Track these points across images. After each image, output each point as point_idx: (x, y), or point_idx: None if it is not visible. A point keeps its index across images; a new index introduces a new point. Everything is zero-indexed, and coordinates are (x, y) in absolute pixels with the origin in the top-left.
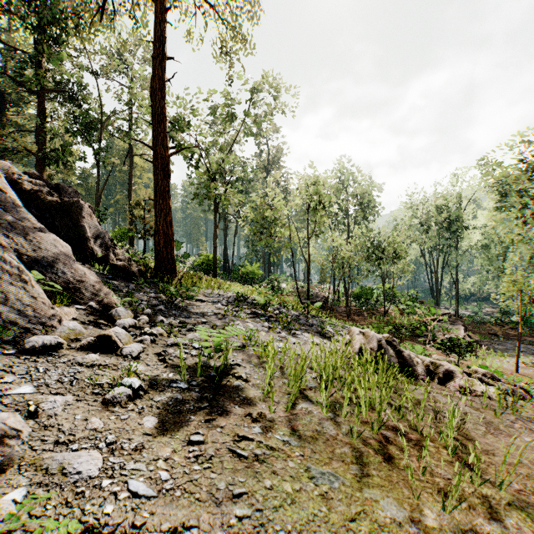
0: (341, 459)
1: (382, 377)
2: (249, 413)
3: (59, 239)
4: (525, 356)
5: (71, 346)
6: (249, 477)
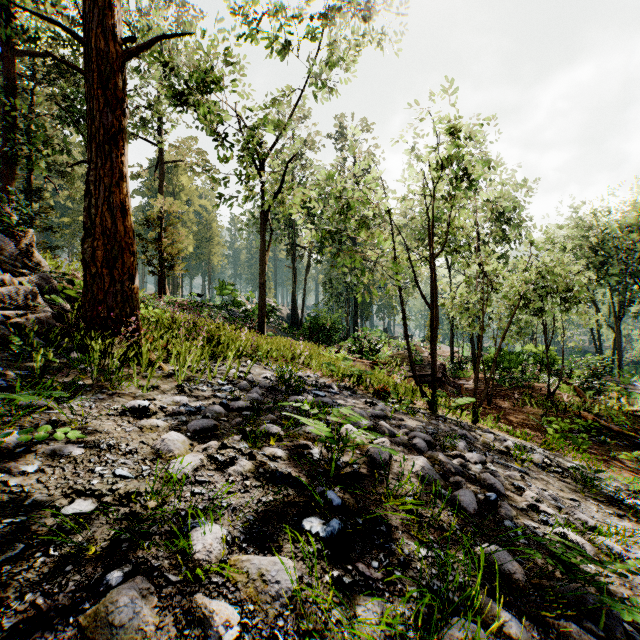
0: None
1: None
2: None
3: None
4: None
5: None
6: None
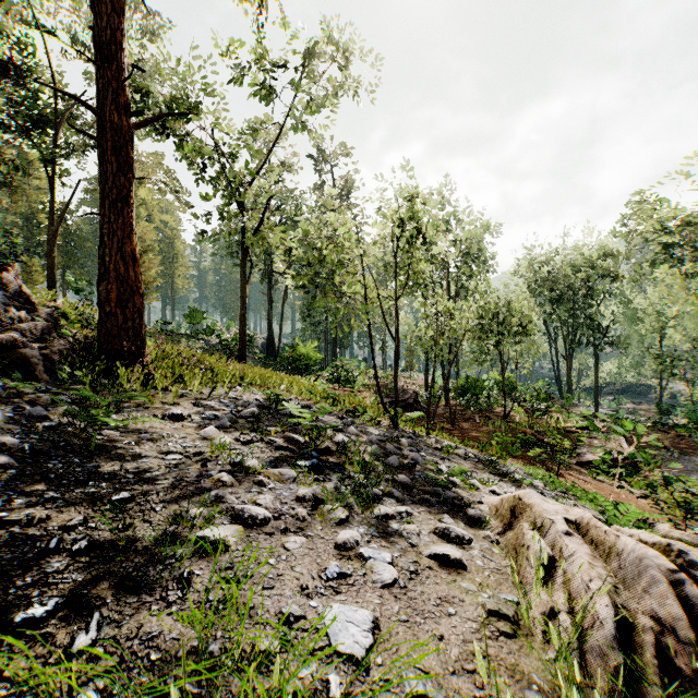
0: None
1: None
2: None
3: None
4: None
5: None
6: None
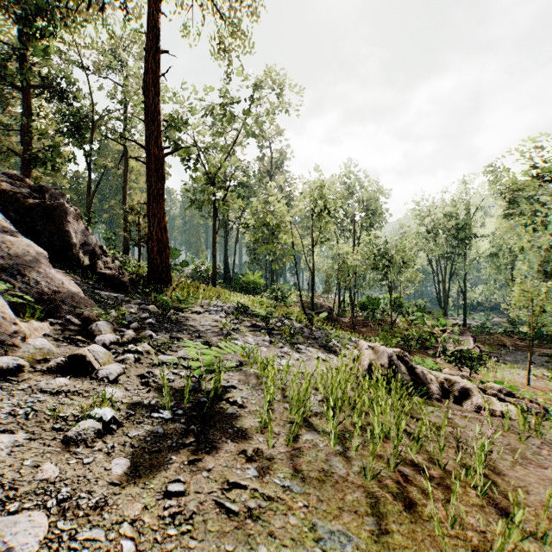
0: (354, 509)
1: (395, 399)
2: (244, 450)
3: (34, 245)
4: (535, 368)
5: (36, 368)
6: (239, 543)
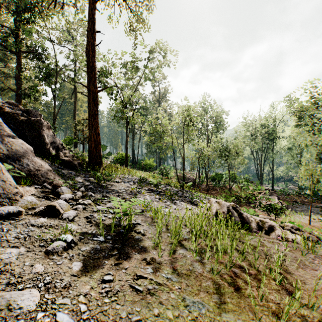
0: (206, 290)
1: (231, 231)
2: (145, 258)
3: (25, 143)
4: (314, 215)
5: (28, 213)
6: (143, 307)
